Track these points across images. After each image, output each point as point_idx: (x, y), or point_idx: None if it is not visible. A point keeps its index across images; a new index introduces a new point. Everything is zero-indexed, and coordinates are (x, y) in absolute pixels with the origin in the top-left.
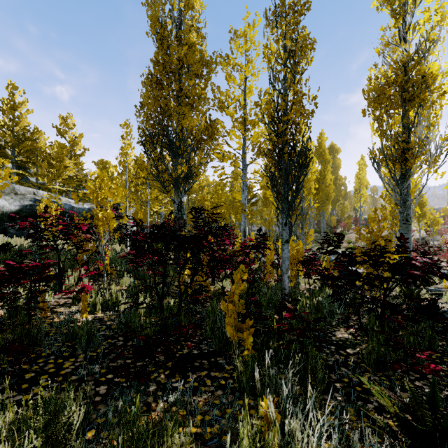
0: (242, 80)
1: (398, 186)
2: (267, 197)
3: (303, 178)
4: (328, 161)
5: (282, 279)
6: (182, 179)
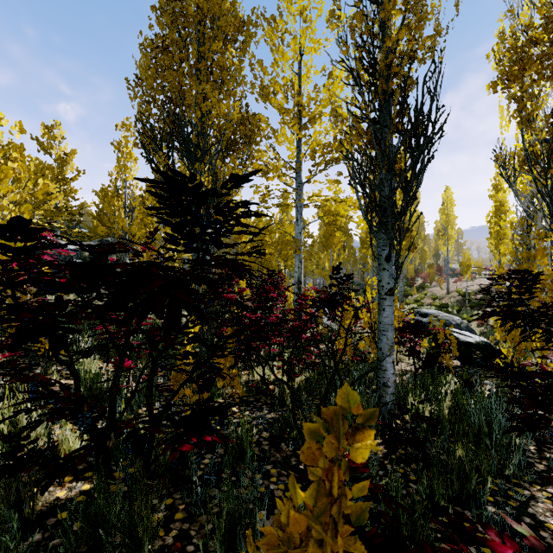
0: (296, 51)
1: (551, 205)
2: (328, 237)
3: (428, 161)
4: None
5: (381, 366)
6: None
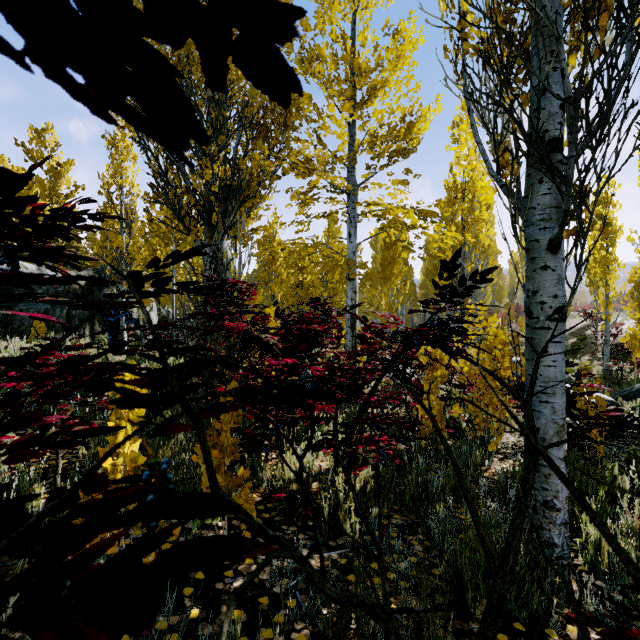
0: None
1: None
2: (387, 265)
3: None
4: (487, 207)
5: (538, 467)
6: (216, 196)
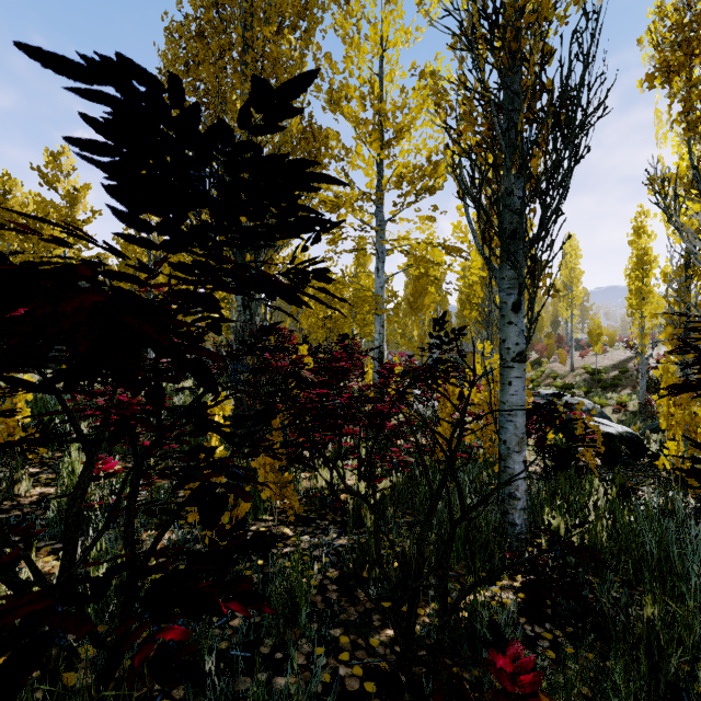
0: (377, 41)
1: None
2: (418, 296)
3: (581, 156)
4: None
5: (505, 468)
6: None
